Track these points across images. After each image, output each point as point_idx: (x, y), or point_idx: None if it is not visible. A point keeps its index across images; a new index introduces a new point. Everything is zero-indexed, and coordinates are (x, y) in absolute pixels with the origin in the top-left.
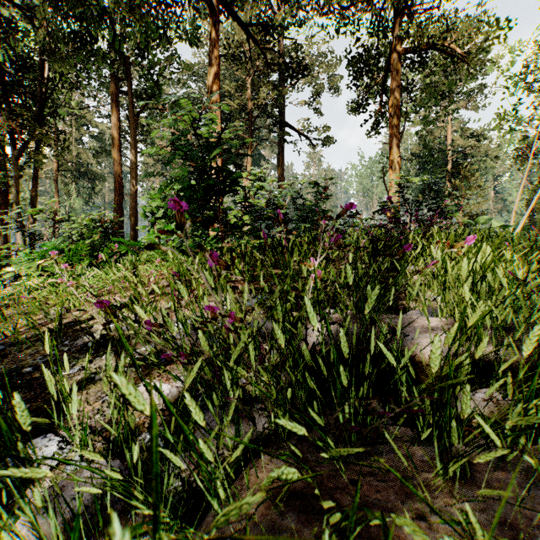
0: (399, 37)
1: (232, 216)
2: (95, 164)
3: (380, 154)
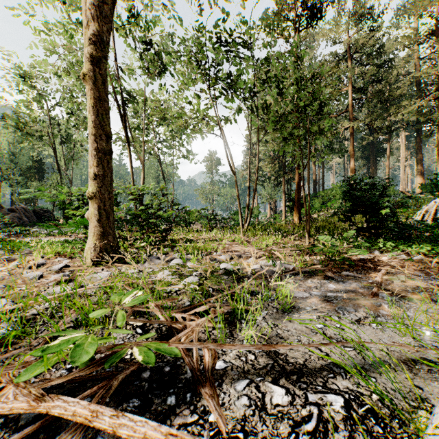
0: None
1: None
2: None
3: None
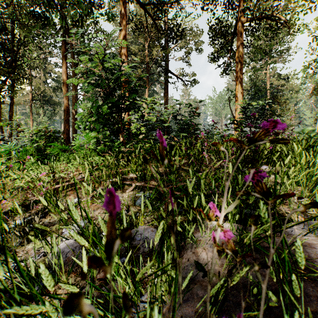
0: (242, 12)
1: (133, 128)
2: (55, 96)
3: (227, 89)
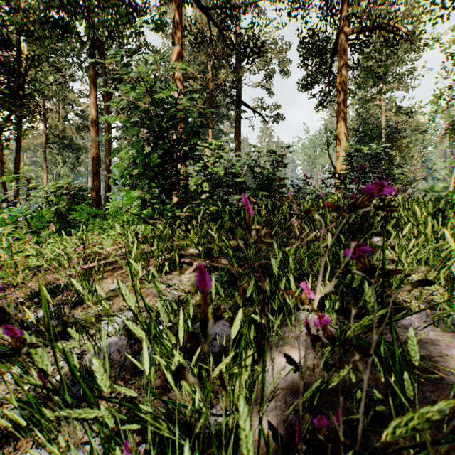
0: (346, 19)
1: (192, 183)
2: (79, 137)
3: (325, 128)
